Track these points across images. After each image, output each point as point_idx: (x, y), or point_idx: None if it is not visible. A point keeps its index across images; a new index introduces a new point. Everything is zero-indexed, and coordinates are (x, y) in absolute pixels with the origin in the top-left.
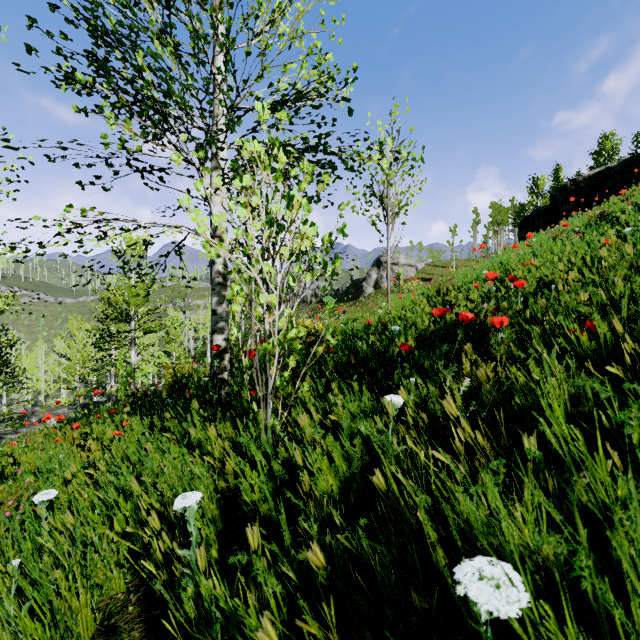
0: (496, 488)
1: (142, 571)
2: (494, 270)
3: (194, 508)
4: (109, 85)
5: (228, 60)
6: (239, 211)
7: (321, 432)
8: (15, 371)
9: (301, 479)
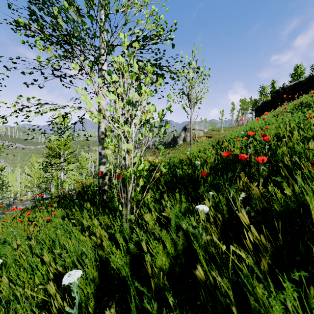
0: (294, 292)
1: (49, 312)
2: (246, 131)
3: (76, 283)
4: (38, 26)
5: (106, 14)
6: (110, 96)
7: (158, 229)
8: (3, 183)
9: (146, 259)
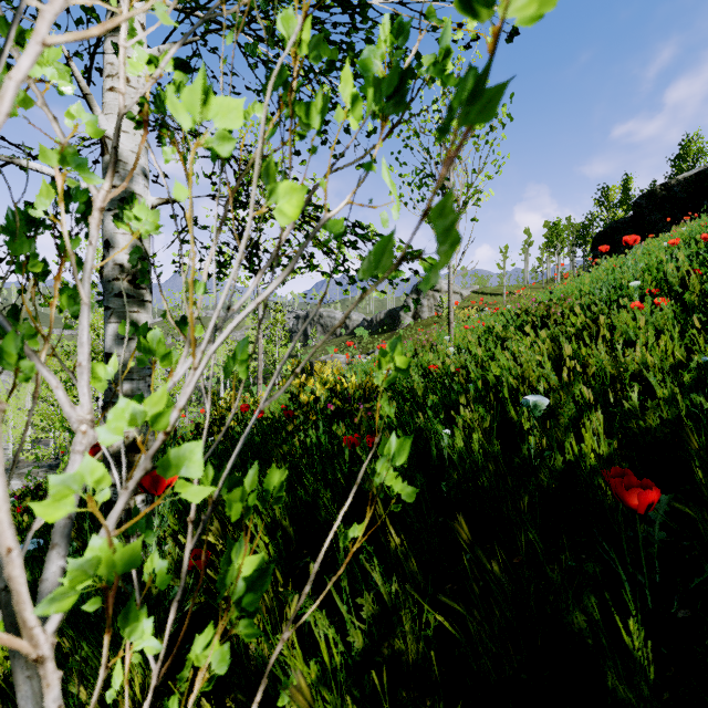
0: None
1: None
2: None
3: None
4: None
5: None
6: None
7: None
8: None
9: None
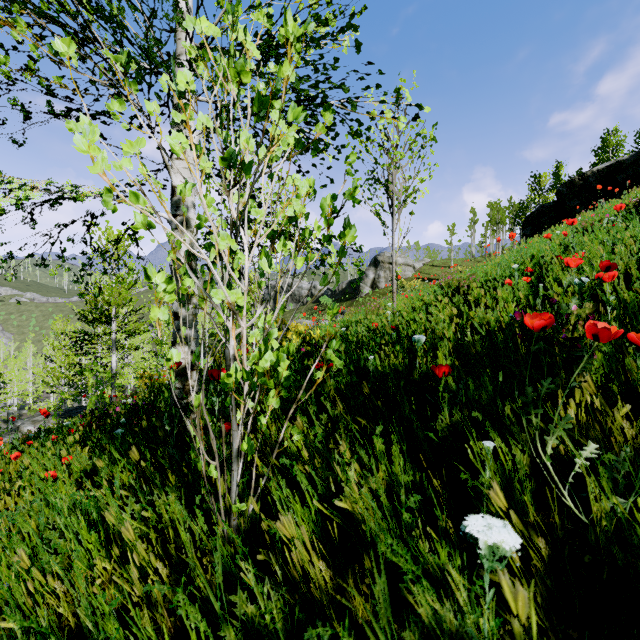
0: None
1: None
2: (522, 265)
3: None
4: None
5: None
6: (171, 137)
7: (324, 632)
8: None
9: None
